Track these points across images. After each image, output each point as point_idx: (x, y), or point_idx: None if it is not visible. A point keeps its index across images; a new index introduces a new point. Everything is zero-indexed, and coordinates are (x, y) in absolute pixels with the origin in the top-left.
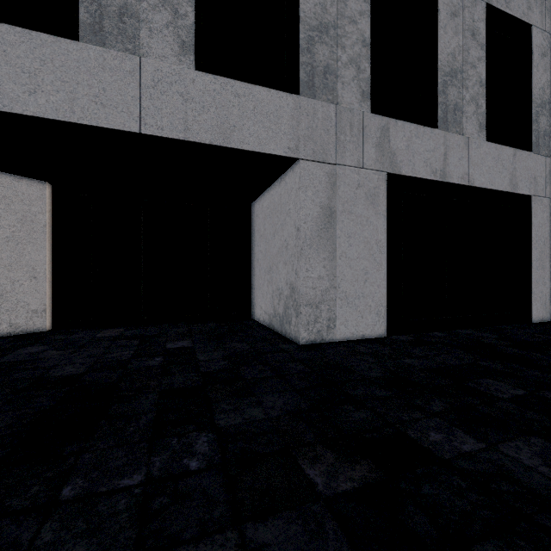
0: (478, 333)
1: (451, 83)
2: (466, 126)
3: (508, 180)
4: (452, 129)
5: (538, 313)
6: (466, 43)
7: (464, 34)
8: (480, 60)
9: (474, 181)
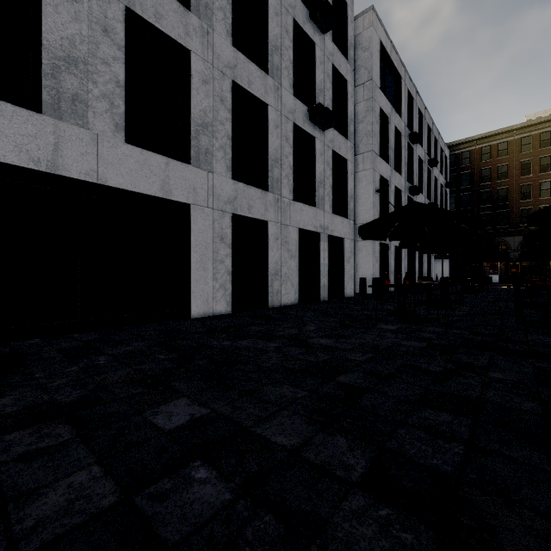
0: (88, 336)
1: (68, 71)
2: (94, 122)
3: (159, 186)
4: (70, 120)
5: (199, 309)
6: (94, 35)
7: (91, 25)
8: (118, 60)
9: (108, 180)
